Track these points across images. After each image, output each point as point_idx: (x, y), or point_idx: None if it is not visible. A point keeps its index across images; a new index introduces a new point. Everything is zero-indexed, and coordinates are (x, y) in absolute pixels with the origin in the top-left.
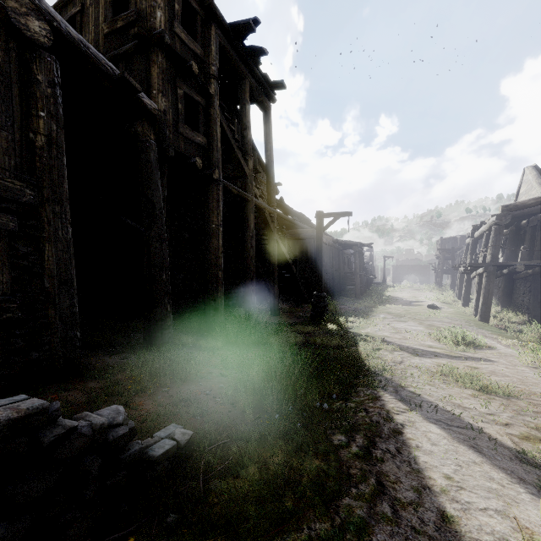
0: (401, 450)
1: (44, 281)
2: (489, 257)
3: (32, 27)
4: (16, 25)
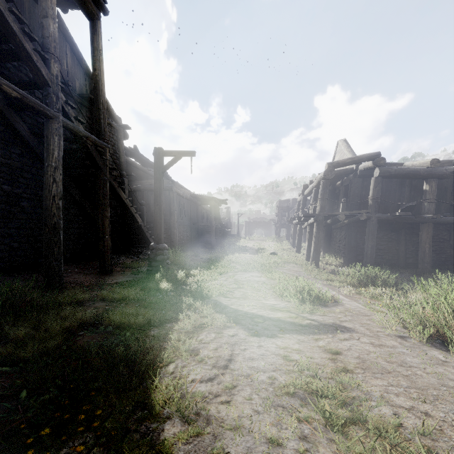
0: None
1: None
2: (319, 208)
3: None
4: None
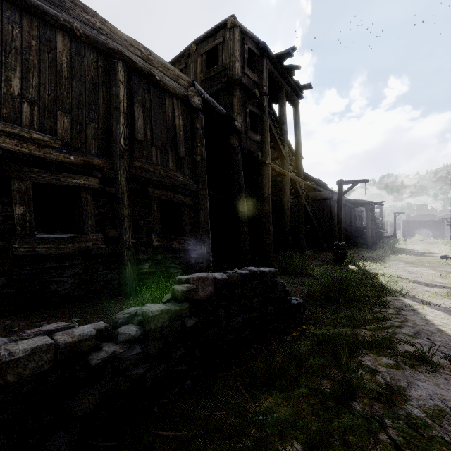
0: (416, 314)
1: (200, 231)
2: None
3: (196, 101)
4: (191, 103)
